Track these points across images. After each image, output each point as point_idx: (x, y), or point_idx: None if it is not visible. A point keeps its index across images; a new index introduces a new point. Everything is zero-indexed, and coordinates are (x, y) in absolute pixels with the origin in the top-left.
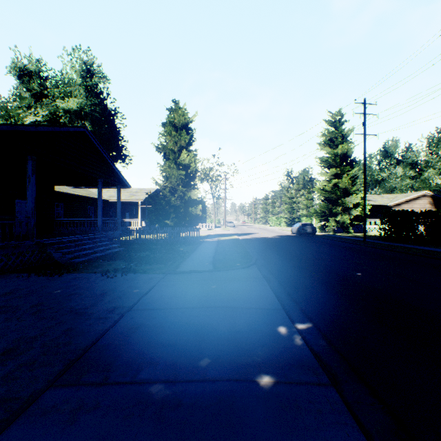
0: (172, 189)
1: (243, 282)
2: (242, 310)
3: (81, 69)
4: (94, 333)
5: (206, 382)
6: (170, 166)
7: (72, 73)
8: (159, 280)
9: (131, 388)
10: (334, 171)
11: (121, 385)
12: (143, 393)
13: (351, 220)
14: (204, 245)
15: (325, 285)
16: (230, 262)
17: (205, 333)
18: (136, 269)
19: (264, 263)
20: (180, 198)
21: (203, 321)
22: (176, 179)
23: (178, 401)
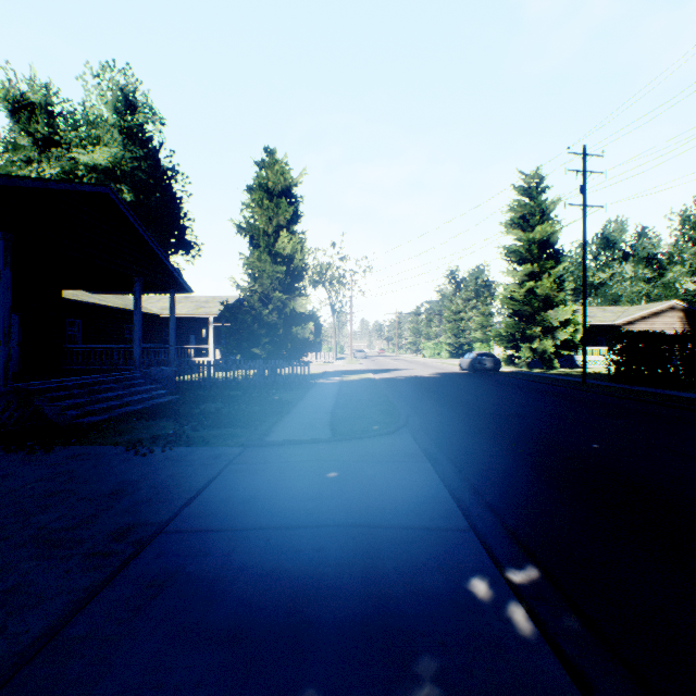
0: (264, 296)
1: (387, 464)
2: (390, 533)
3: (116, 100)
4: (66, 601)
5: None
6: (260, 258)
7: (100, 106)
8: (231, 459)
9: None
10: (529, 268)
11: None
12: None
13: (556, 347)
14: (316, 390)
15: (541, 471)
16: (362, 422)
17: (311, 603)
18: (191, 437)
19: (422, 424)
20: (277, 311)
21: (308, 565)
22: (271, 279)
23: None
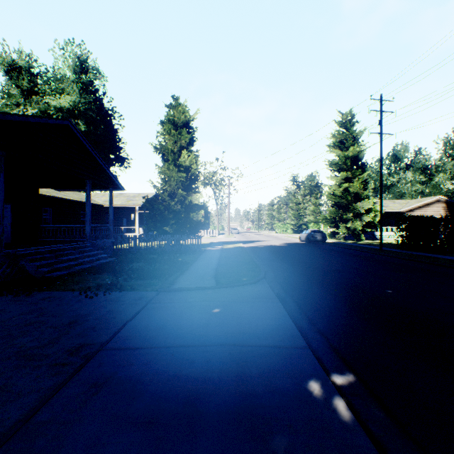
0: (172, 193)
1: (252, 303)
2: (254, 350)
3: (75, 65)
4: (36, 396)
5: None
6: (169, 167)
7: (64, 68)
8: (149, 300)
9: None
10: (345, 174)
11: None
12: None
13: (363, 226)
14: (206, 255)
15: (354, 308)
16: (235, 275)
17: (201, 398)
18: (123, 286)
19: (275, 277)
20: (180, 202)
21: (199, 372)
22: (176, 182)
23: None
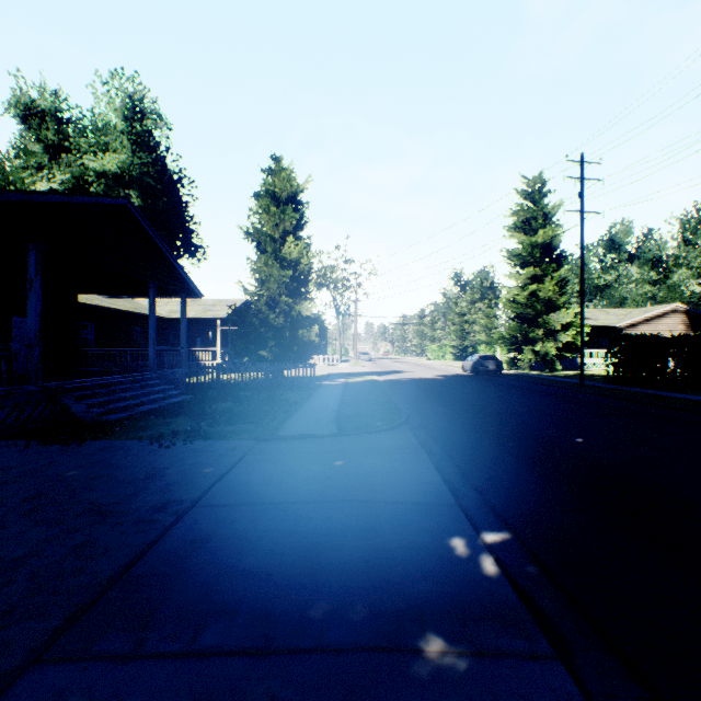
0: (271, 299)
1: (388, 454)
2: (388, 506)
3: (124, 107)
4: (127, 552)
5: (324, 654)
6: (267, 263)
7: (109, 113)
8: (247, 451)
9: (184, 668)
10: (531, 271)
11: (166, 660)
12: (206, 677)
13: (559, 350)
14: (322, 391)
15: (526, 460)
16: (365, 419)
17: (323, 552)
18: (208, 433)
19: (422, 422)
20: (283, 314)
21: (320, 528)
22: (278, 284)
23: (270, 696)
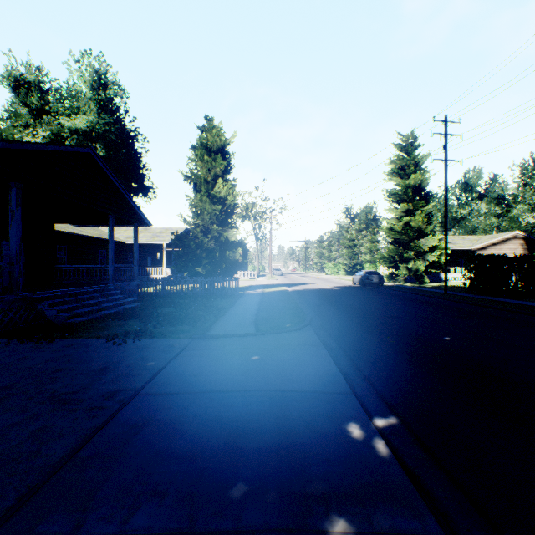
0: (205, 228)
1: (295, 350)
2: (296, 395)
3: (92, 80)
4: (78, 436)
5: None
6: (202, 199)
7: (80, 84)
8: (183, 347)
9: None
10: (405, 206)
11: None
12: None
13: (426, 267)
14: (244, 299)
15: (406, 355)
16: (278, 322)
17: (242, 436)
18: (153, 332)
19: (322, 323)
20: (214, 239)
21: (240, 414)
22: (210, 216)
23: None
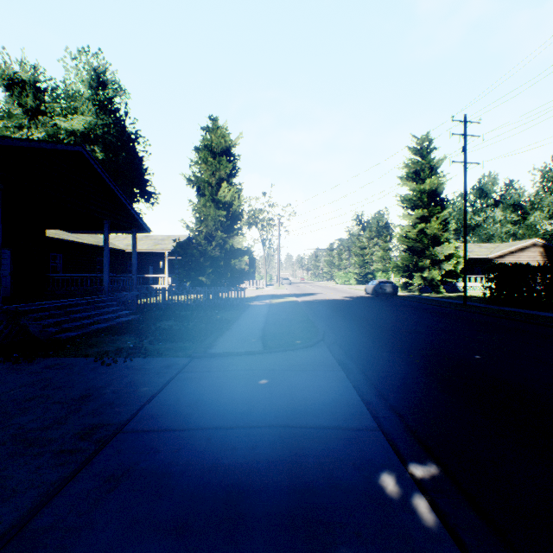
0: (209, 235)
1: (308, 372)
2: (312, 433)
3: (90, 78)
4: (36, 494)
5: None
6: (206, 204)
7: (77, 83)
8: (180, 368)
9: None
10: (420, 213)
11: None
12: None
13: (442, 276)
14: (251, 311)
15: (435, 378)
16: (287, 337)
17: (245, 496)
18: (148, 350)
19: (336, 339)
20: (219, 247)
21: (243, 461)
22: (214, 222)
23: None
